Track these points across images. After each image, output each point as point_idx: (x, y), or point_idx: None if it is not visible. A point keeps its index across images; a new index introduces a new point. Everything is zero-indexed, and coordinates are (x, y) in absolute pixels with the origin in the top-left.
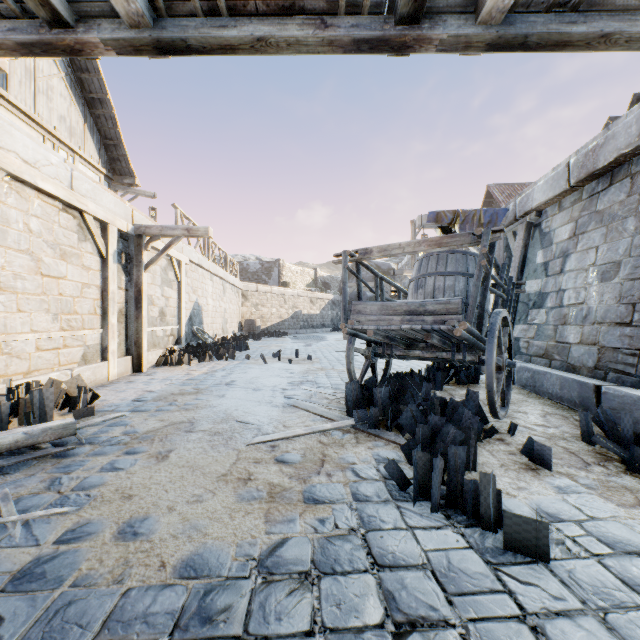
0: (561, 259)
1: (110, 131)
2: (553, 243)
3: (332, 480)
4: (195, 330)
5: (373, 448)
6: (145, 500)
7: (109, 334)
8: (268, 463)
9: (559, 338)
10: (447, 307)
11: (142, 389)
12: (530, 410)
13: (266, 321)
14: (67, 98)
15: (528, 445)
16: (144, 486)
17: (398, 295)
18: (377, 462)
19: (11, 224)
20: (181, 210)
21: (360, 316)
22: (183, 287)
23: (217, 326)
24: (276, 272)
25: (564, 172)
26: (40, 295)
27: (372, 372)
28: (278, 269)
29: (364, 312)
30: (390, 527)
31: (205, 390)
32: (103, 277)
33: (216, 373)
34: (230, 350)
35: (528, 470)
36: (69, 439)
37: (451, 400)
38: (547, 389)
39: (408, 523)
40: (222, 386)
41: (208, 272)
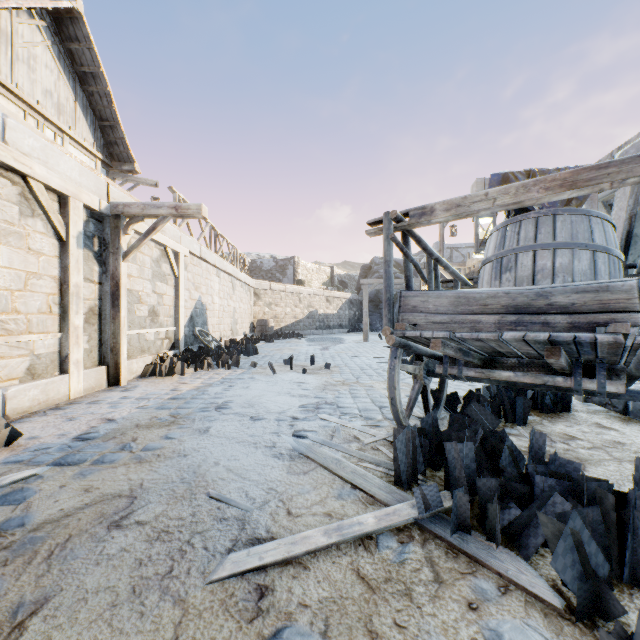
0: None
1: (105, 111)
2: None
3: None
4: (196, 332)
5: (479, 608)
6: None
7: (70, 339)
8: None
9: None
10: (602, 298)
11: (101, 415)
12: None
13: (280, 321)
14: (54, 71)
15: None
16: None
17: (454, 286)
18: None
19: None
20: (180, 195)
21: (416, 315)
22: (181, 282)
23: (225, 327)
24: (291, 270)
25: None
26: None
27: (422, 398)
28: (293, 267)
29: (423, 309)
30: None
31: (185, 419)
32: (62, 266)
33: (210, 388)
34: (233, 356)
35: None
36: None
37: (635, 492)
38: None
39: None
40: (210, 411)
41: (214, 267)
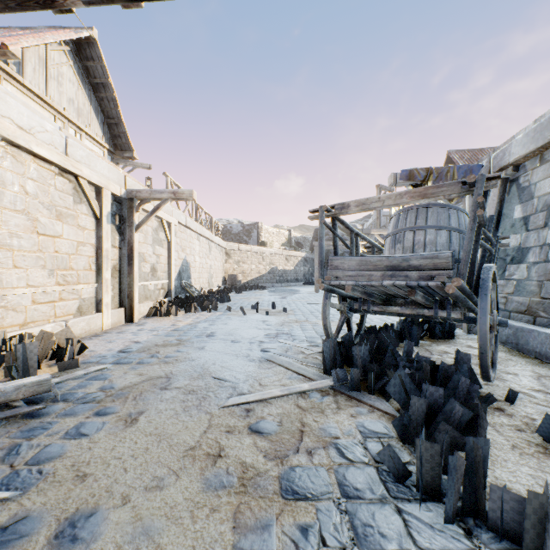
0: (545, 212)
1: (112, 111)
2: (534, 197)
3: (313, 461)
4: (183, 284)
5: (356, 416)
6: (99, 483)
7: (103, 288)
8: (241, 433)
9: (545, 294)
10: (434, 262)
11: (130, 339)
12: (519, 371)
13: (246, 276)
14: (75, 83)
15: (545, 424)
16: (103, 461)
17: (372, 251)
18: (363, 436)
19: (7, 186)
20: (171, 178)
21: (337, 271)
22: (172, 246)
23: (203, 280)
24: (255, 233)
25: (549, 122)
26: (36, 252)
27: (347, 327)
28: (257, 231)
29: (341, 267)
30: (394, 548)
31: (187, 341)
32: (98, 236)
33: (199, 324)
34: (213, 302)
35: (549, 456)
36: (46, 394)
37: (442, 364)
38: (534, 347)
39: (417, 541)
40: (203, 337)
41: (195, 233)
